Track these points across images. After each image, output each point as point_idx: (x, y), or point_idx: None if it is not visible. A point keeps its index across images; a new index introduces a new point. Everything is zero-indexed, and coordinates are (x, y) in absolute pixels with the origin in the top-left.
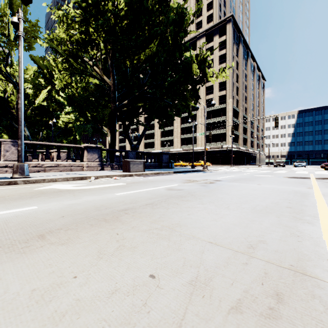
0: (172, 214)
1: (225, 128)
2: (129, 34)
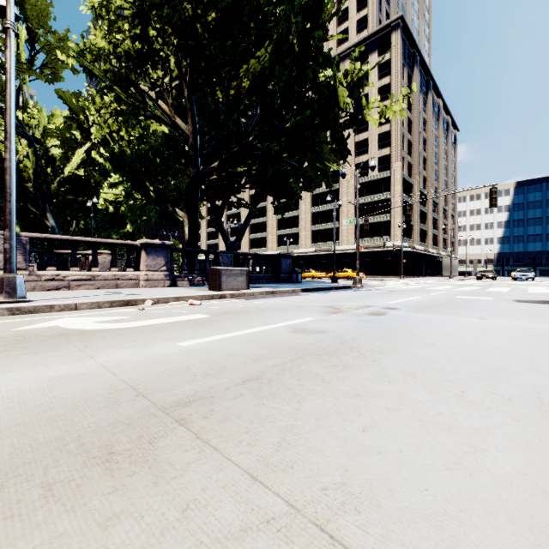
0: (318, 429)
1: (389, 212)
2: (220, 38)
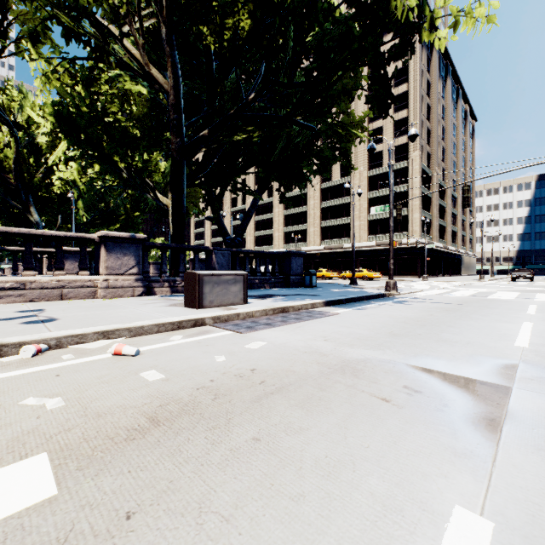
0: None
1: (407, 206)
2: None
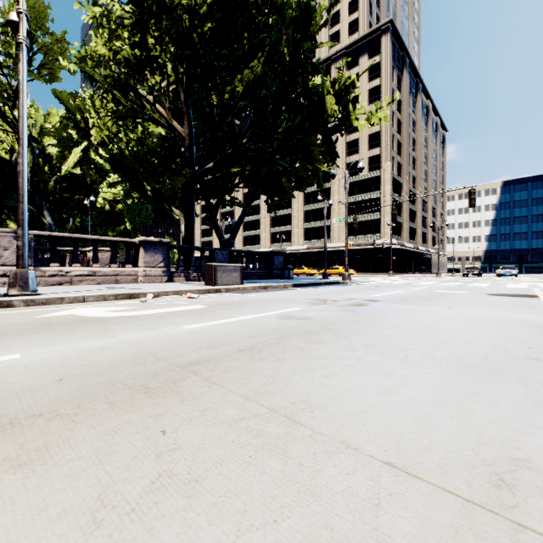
0: (293, 376)
1: (379, 211)
2: (216, 46)
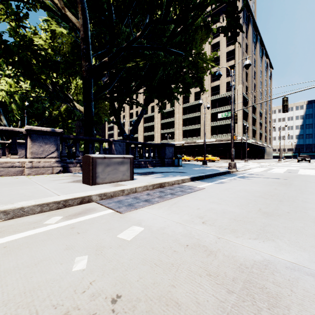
0: None
1: None
2: None
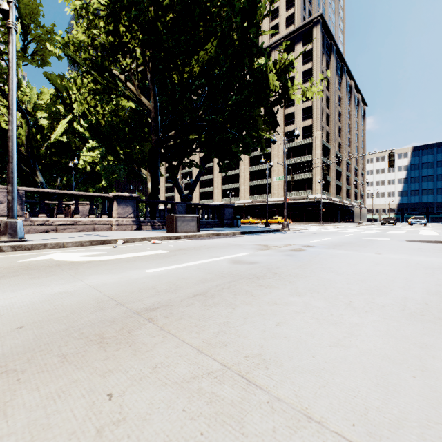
0: (245, 324)
1: (311, 171)
2: (176, 33)
